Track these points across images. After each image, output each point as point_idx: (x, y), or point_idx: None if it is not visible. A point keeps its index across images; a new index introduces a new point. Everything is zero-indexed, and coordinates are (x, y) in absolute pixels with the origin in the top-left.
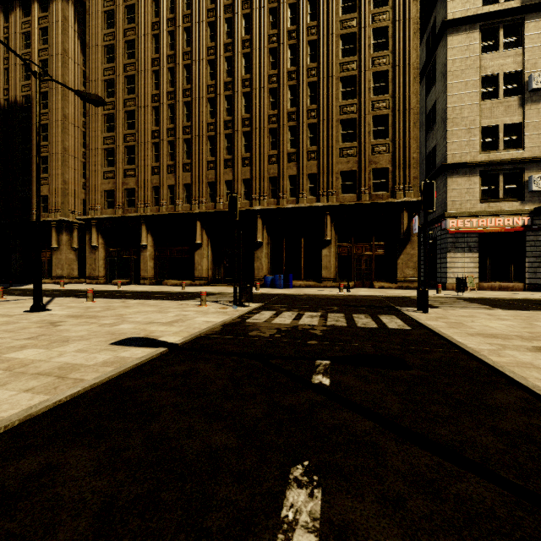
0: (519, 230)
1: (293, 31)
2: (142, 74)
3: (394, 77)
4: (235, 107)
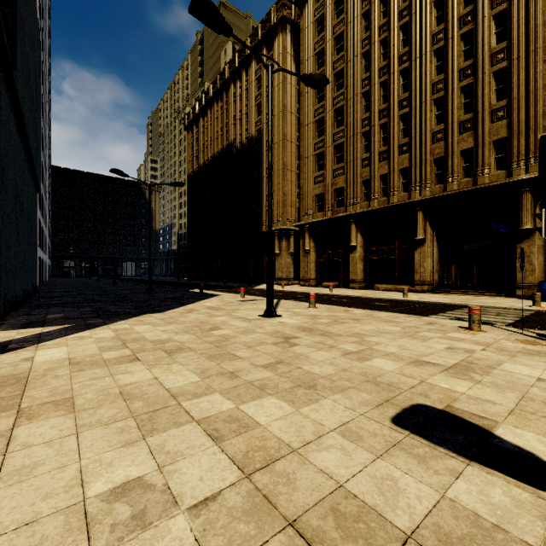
0: None
1: None
2: (351, 63)
3: None
4: (478, 43)
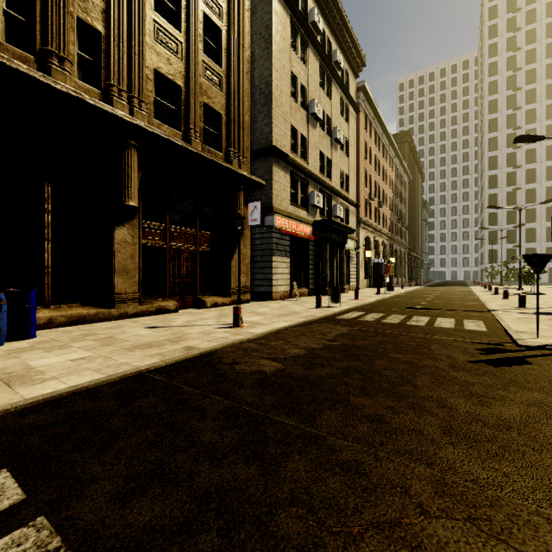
0: (313, 238)
1: None
2: None
3: None
4: None
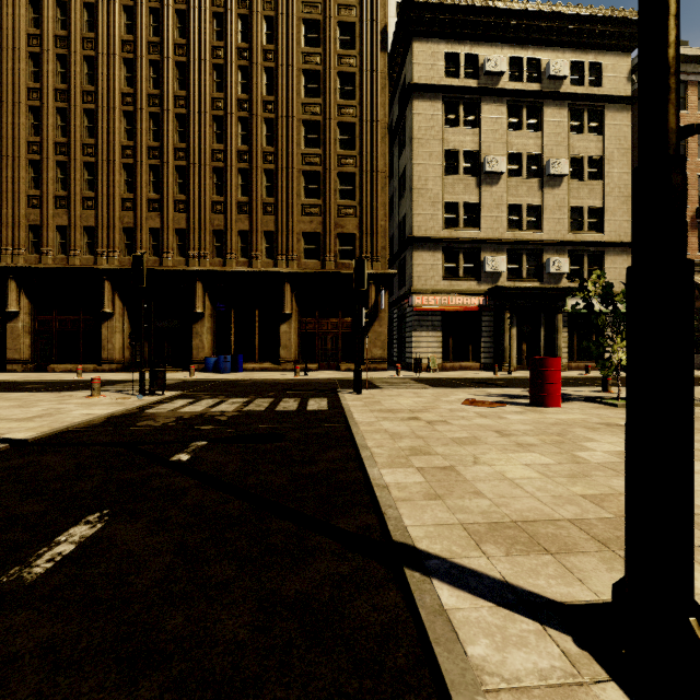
0: (475, 310)
1: (245, 50)
2: (9, 53)
3: (361, 132)
4: (164, 131)
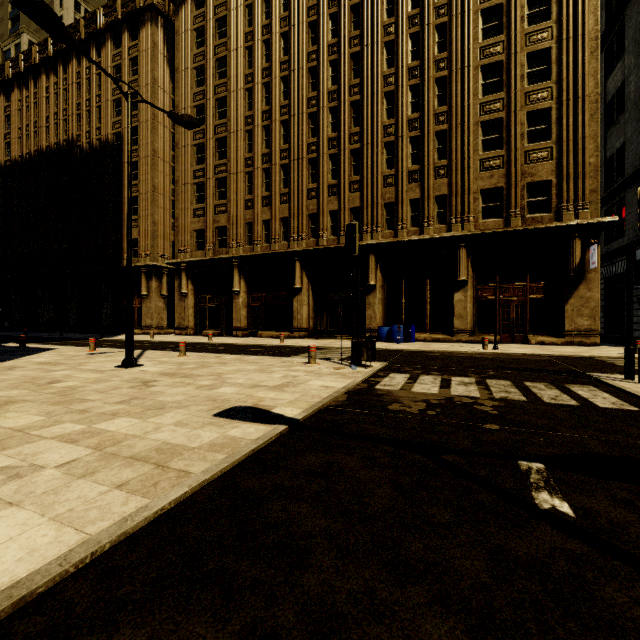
0: None
1: (416, 16)
2: (234, 95)
3: (559, 55)
4: (341, 121)
